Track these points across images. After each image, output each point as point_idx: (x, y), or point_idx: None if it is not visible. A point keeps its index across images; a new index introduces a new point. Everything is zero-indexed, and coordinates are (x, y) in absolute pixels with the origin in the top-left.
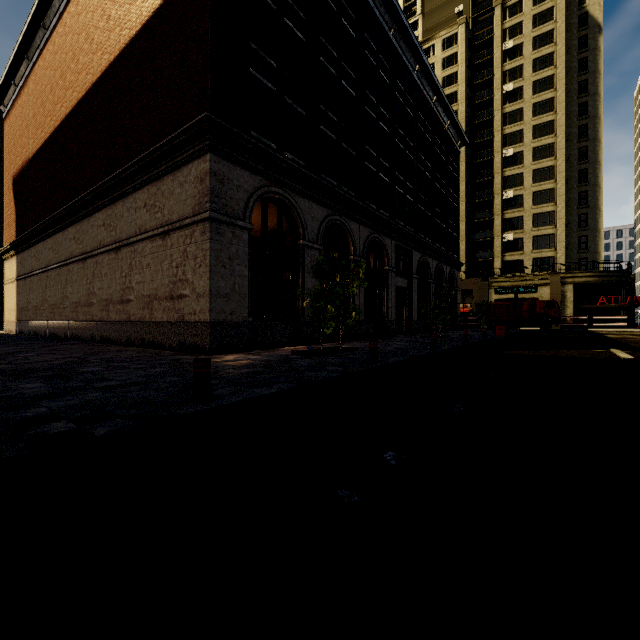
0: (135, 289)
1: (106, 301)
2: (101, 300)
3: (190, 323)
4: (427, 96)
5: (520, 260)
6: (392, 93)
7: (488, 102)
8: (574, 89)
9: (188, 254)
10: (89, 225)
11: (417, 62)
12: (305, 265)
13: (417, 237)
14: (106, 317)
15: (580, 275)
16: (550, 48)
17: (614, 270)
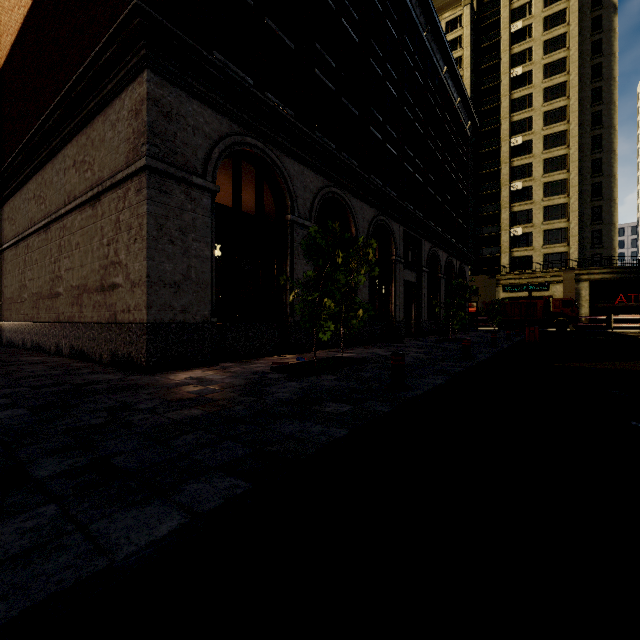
0: (64, 278)
1: (36, 296)
2: (31, 294)
3: (123, 325)
4: (437, 65)
5: (529, 256)
6: (400, 51)
7: (494, 88)
8: (587, 73)
9: (121, 224)
10: (21, 200)
11: (427, 21)
12: (294, 248)
13: (427, 224)
14: (36, 316)
15: (596, 272)
16: (562, 29)
17: (633, 266)
